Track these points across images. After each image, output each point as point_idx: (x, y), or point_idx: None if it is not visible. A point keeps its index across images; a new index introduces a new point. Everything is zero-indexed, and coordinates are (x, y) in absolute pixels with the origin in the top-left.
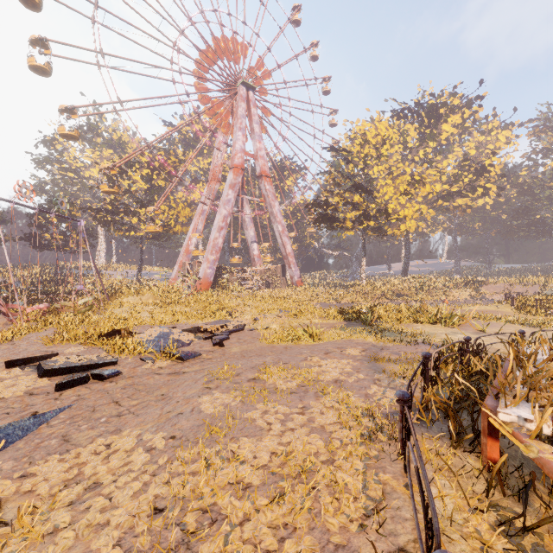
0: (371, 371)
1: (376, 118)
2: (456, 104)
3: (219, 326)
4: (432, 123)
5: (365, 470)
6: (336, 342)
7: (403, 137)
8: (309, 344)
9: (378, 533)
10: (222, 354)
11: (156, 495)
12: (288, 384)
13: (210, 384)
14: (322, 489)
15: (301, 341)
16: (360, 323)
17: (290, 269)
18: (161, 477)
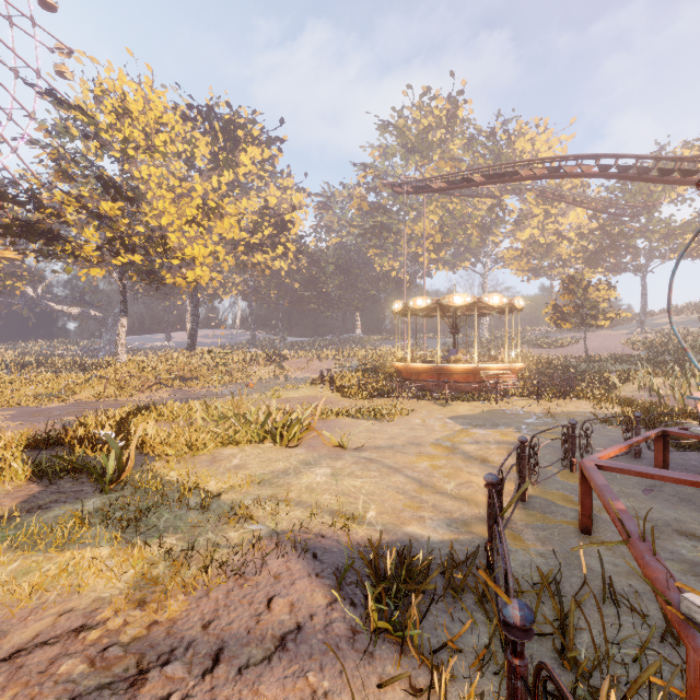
0: None
1: (145, 77)
2: (256, 135)
3: None
4: (229, 144)
5: None
6: None
7: (191, 148)
8: None
9: None
10: None
11: None
12: None
13: None
14: None
15: None
16: (88, 479)
17: None
18: None
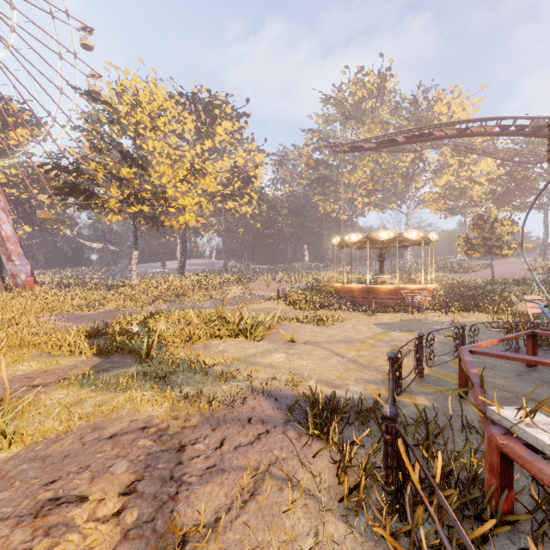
0: None
1: (151, 78)
2: (228, 112)
3: None
4: (209, 120)
5: None
6: (52, 451)
7: (181, 125)
8: None
9: None
10: None
11: None
12: None
13: None
14: None
15: None
16: (128, 355)
17: (11, 262)
18: None
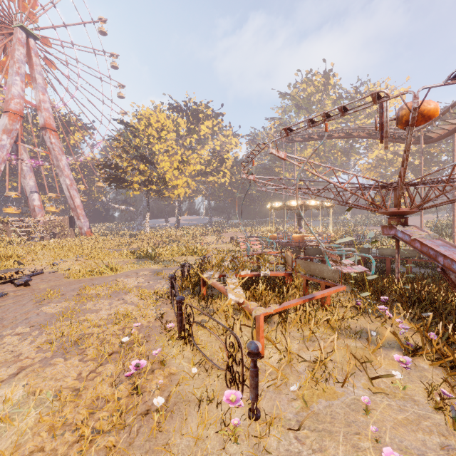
0: (156, 280)
1: (157, 109)
2: (209, 114)
3: (13, 272)
4: (195, 123)
5: (155, 309)
6: (132, 271)
7: (177, 127)
8: (111, 275)
9: (162, 319)
10: (32, 291)
11: (44, 341)
12: (105, 292)
13: (41, 302)
14: (137, 317)
15: (104, 274)
16: (147, 259)
17: (79, 220)
18: (41, 336)
